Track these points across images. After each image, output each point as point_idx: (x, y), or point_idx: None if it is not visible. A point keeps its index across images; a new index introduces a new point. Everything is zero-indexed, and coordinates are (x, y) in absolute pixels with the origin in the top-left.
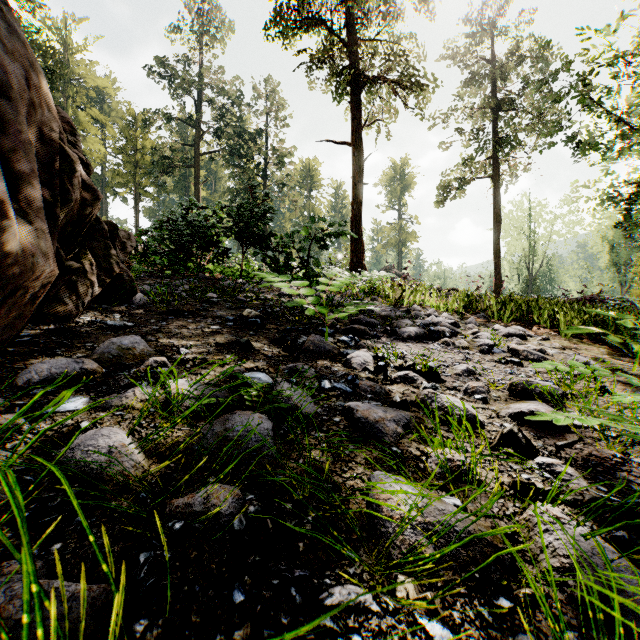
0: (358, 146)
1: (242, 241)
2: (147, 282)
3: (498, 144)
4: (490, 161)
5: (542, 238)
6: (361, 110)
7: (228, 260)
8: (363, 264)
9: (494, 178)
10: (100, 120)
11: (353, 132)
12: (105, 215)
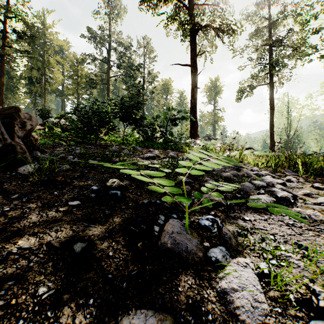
0: (194, 66)
1: (123, 121)
2: (56, 149)
3: (272, 65)
4: (267, 75)
5: (295, 118)
6: (196, 46)
7: (119, 133)
8: (197, 134)
9: (270, 85)
10: (60, 62)
11: (191, 58)
12: (64, 110)
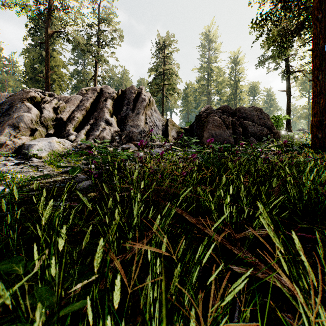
0: (289, 91)
1: None
2: None
3: None
4: None
5: None
6: (290, 79)
7: None
8: (291, 129)
9: None
10: None
11: (287, 87)
12: None
